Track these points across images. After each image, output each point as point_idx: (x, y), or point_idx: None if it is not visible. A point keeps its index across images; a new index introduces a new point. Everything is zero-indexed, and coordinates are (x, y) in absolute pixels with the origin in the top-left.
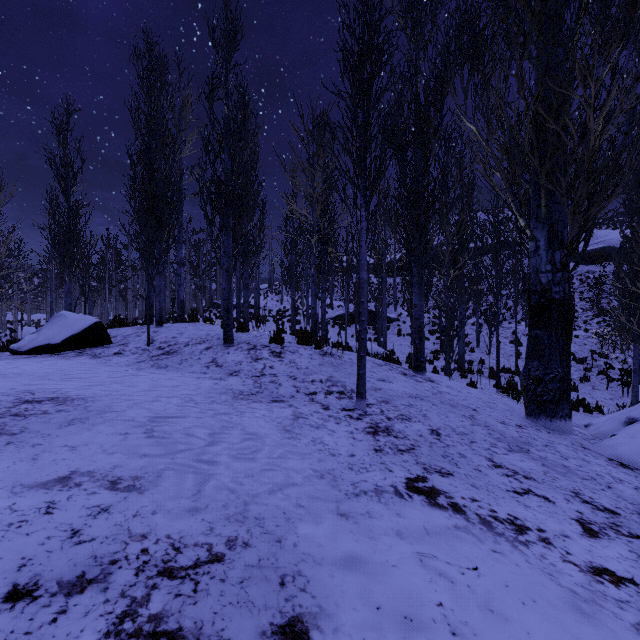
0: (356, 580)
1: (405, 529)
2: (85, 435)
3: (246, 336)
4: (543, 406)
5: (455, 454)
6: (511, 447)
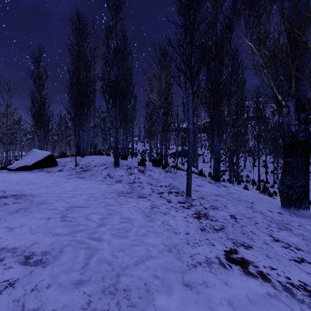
0: None
1: (234, 298)
2: (23, 219)
3: (126, 162)
4: (293, 201)
5: (249, 232)
6: (280, 227)
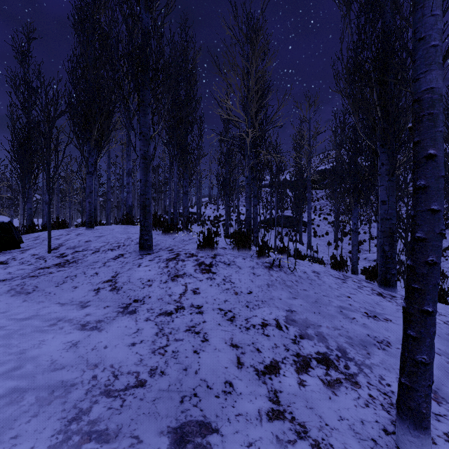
0: None
1: None
2: None
3: (172, 240)
4: None
5: None
6: None
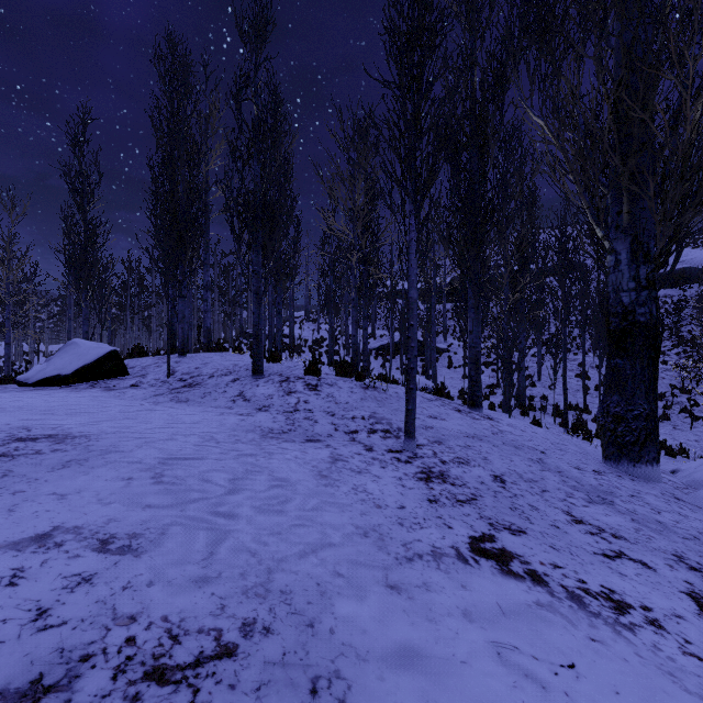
0: (414, 685)
1: (474, 607)
2: (80, 480)
3: (278, 367)
4: (625, 448)
5: (525, 506)
6: (591, 497)
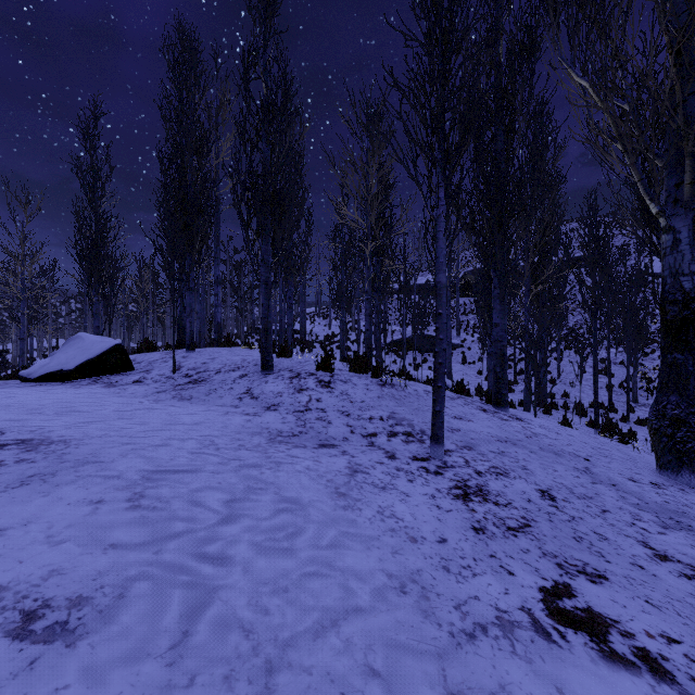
0: None
1: None
2: (34, 505)
3: (288, 362)
4: (686, 457)
5: (590, 534)
6: (663, 520)
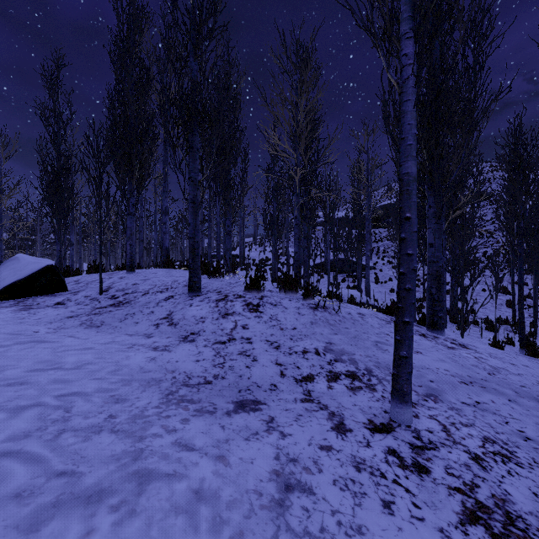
0: None
1: None
2: None
3: (218, 283)
4: None
5: None
6: None
